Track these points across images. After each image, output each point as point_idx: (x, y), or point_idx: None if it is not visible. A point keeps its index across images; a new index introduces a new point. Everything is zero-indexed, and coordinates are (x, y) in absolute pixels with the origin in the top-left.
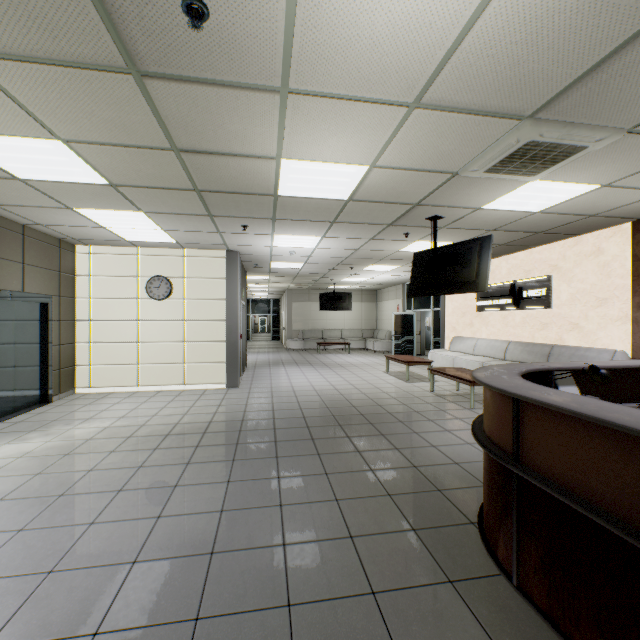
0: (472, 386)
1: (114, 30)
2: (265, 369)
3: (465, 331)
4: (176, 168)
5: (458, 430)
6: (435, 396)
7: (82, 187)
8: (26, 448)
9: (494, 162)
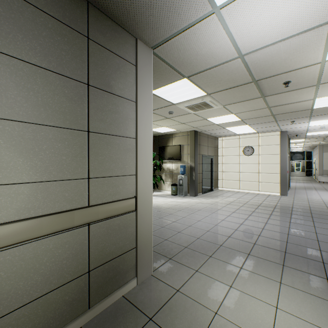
0: None
1: (260, 92)
2: (302, 190)
3: None
4: (266, 111)
5: None
6: None
7: (231, 122)
8: (216, 200)
9: None
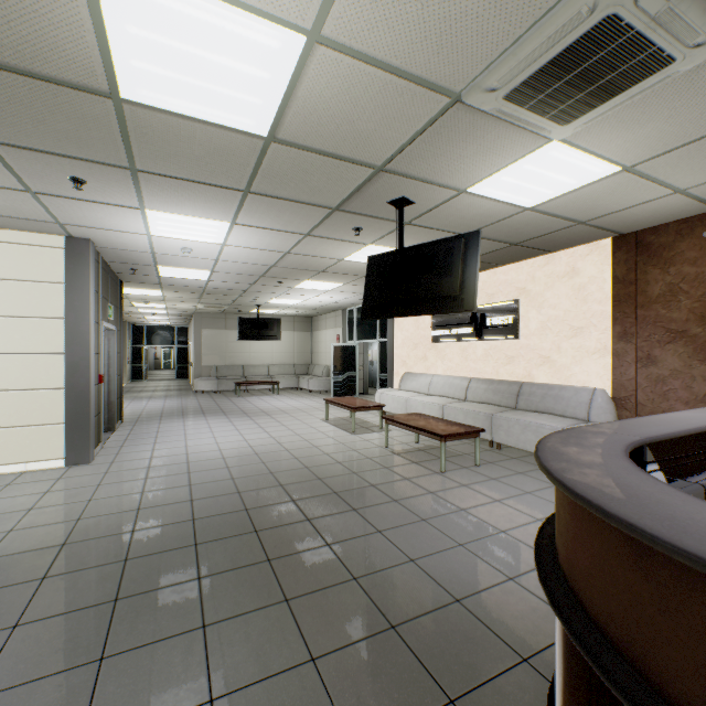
0: (443, 442)
1: None
2: (152, 425)
3: (418, 366)
4: None
5: (438, 517)
6: (393, 454)
7: None
8: None
9: (530, 71)
